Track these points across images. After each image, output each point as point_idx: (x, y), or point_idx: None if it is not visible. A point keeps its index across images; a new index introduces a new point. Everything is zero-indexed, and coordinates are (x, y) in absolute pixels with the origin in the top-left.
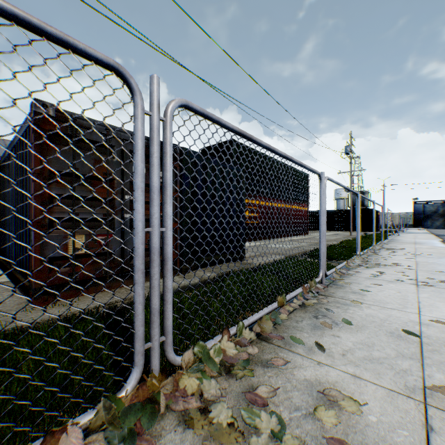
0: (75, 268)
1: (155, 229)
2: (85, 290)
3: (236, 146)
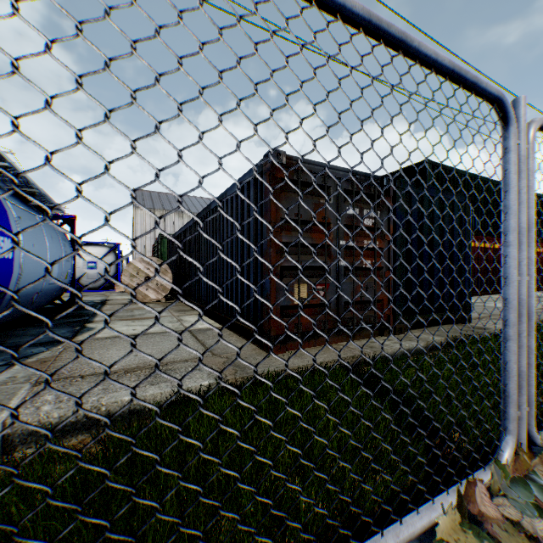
0: (299, 318)
1: (522, 277)
2: (306, 342)
3: (431, 168)
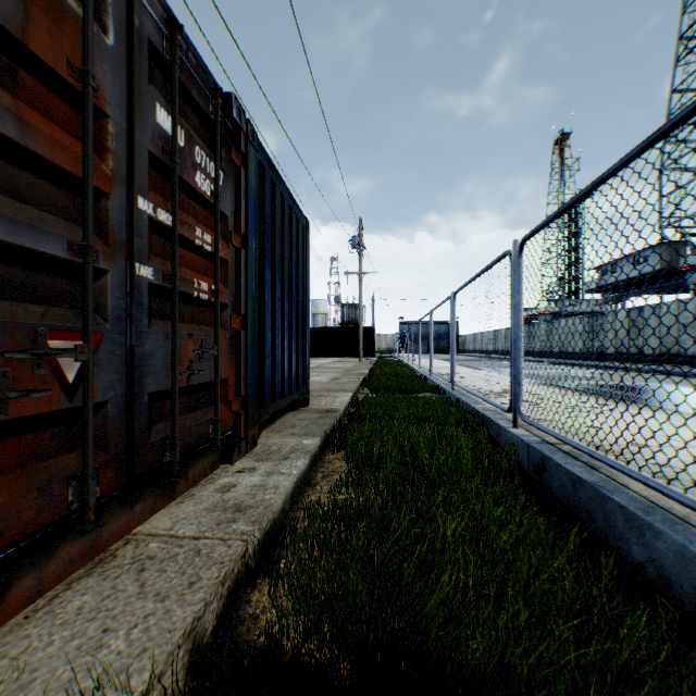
0: None
1: None
2: None
3: None
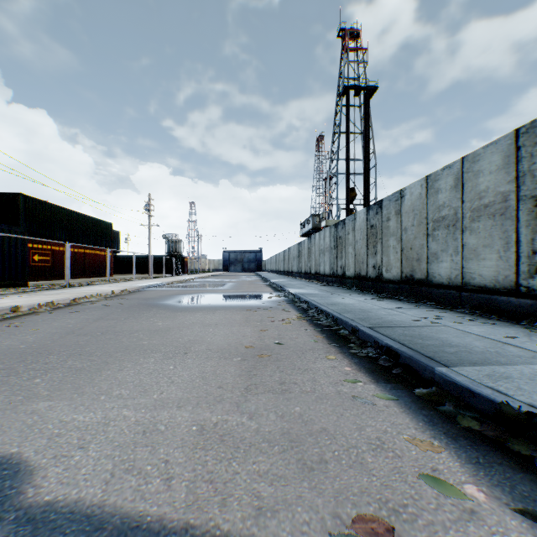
0: None
1: None
2: None
3: (25, 198)
